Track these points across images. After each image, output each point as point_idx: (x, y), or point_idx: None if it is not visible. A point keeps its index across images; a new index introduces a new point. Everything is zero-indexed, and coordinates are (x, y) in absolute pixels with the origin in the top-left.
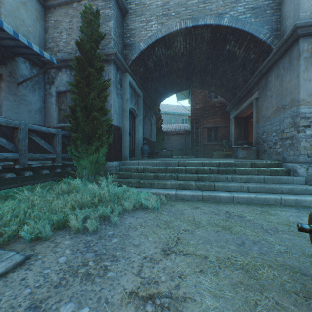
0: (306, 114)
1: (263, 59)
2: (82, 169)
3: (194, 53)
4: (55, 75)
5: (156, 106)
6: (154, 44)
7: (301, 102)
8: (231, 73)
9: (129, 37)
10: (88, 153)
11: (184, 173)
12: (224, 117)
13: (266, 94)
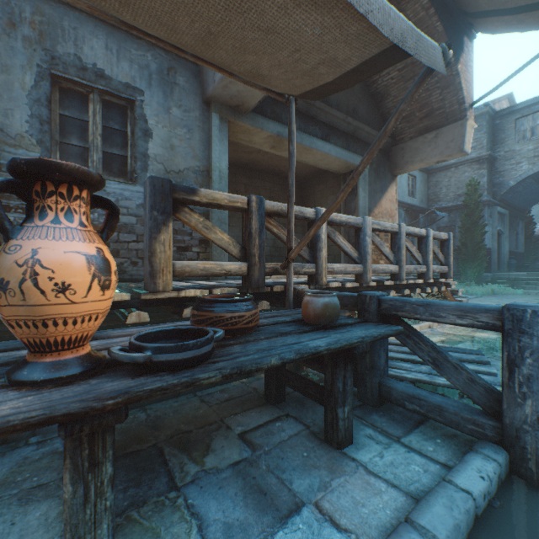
0: None
1: None
2: (466, 277)
3: None
4: (435, 217)
5: (523, 211)
6: (523, 179)
7: None
8: None
9: (497, 178)
10: (471, 267)
11: None
12: None
13: None
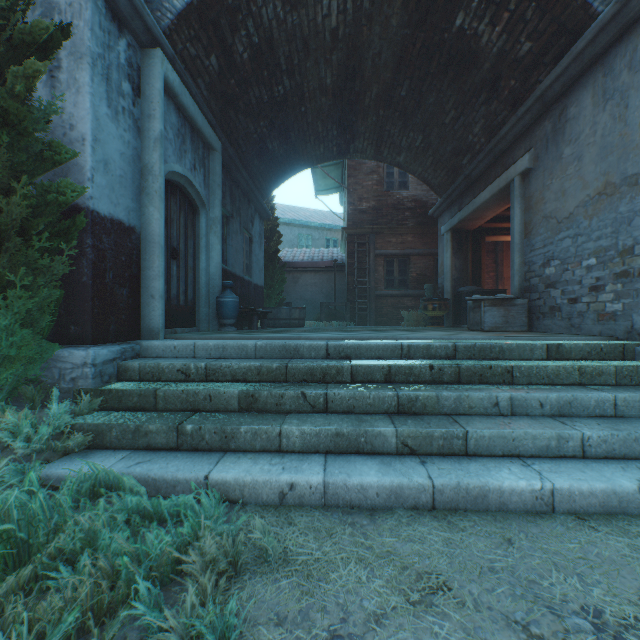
0: None
1: (557, 54)
2: None
3: (365, 37)
4: None
5: (263, 194)
6: None
7: None
8: (455, 111)
9: None
10: None
11: (348, 385)
12: (423, 232)
13: (559, 155)
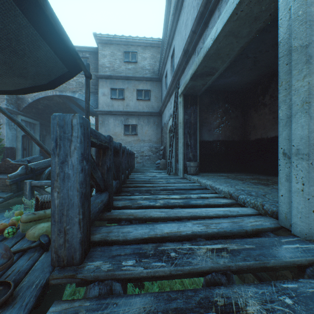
0: None
1: None
2: None
3: (71, 102)
4: None
5: None
6: (38, 100)
7: None
8: None
9: None
10: None
11: None
12: None
13: None
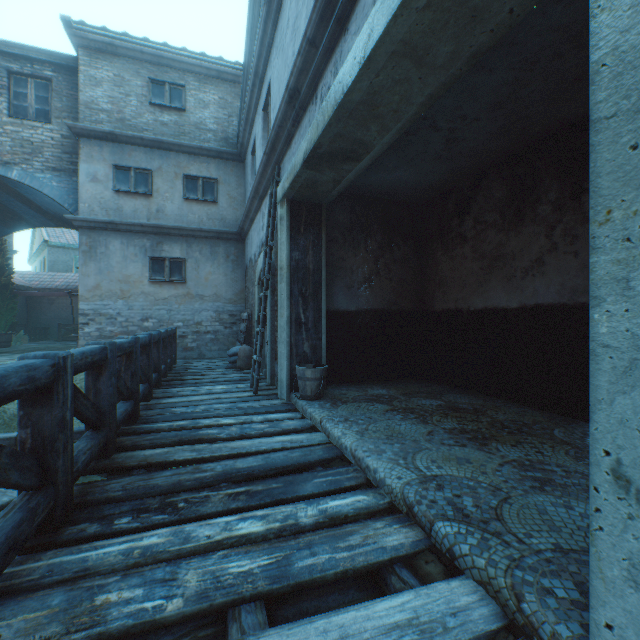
0: (86, 311)
1: None
2: None
3: (3, 191)
4: None
5: None
6: None
7: (80, 297)
8: None
9: None
10: None
11: None
12: None
13: None
